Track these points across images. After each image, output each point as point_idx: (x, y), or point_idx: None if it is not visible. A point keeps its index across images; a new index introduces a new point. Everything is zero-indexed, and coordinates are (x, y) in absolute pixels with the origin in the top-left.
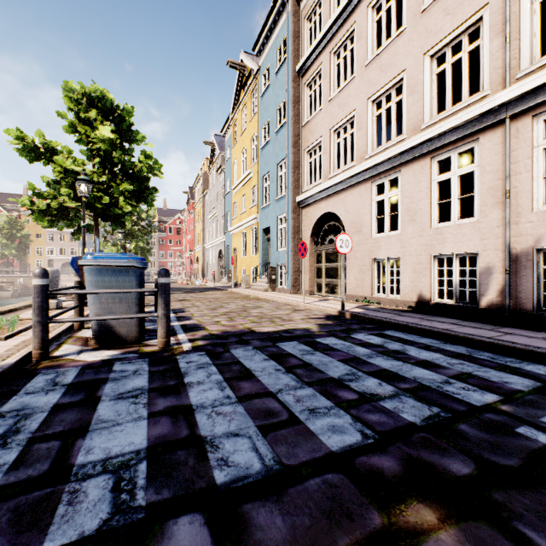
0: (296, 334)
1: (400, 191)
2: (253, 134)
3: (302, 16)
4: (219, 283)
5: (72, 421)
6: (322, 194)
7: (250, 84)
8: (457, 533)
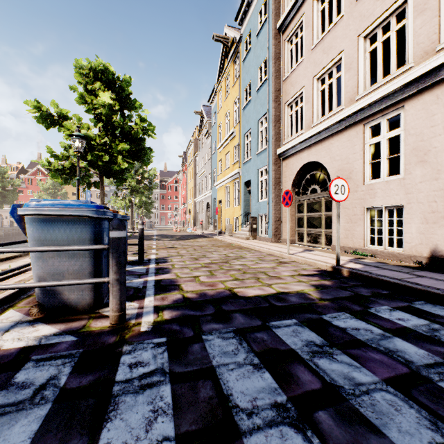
0: (291, 304)
1: (403, 129)
2: (236, 97)
3: None
4: (206, 231)
5: None
6: (304, 144)
7: (233, 52)
8: None
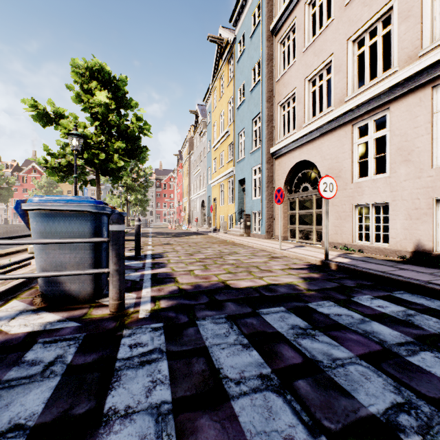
0: (280, 294)
1: (389, 130)
2: (230, 97)
3: None
4: (201, 228)
5: None
6: (296, 144)
7: (227, 53)
8: None
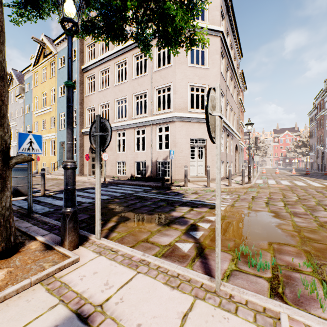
0: (89, 188)
1: (126, 137)
2: (52, 87)
3: (85, 43)
4: None
5: (45, 203)
6: None
7: (50, 57)
8: (119, 200)
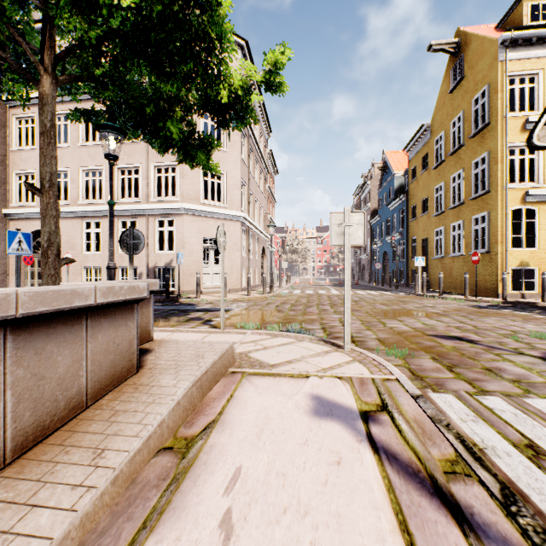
0: None
1: (102, 230)
2: None
3: None
4: None
5: None
6: (36, 215)
7: None
8: None
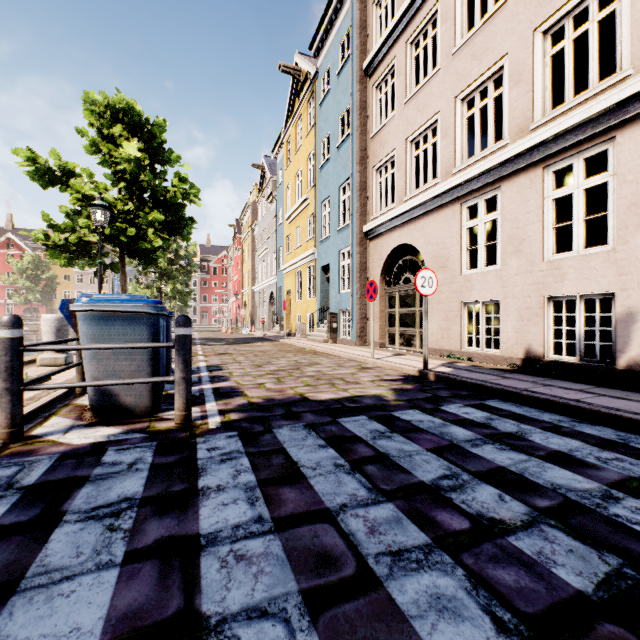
0: (364, 405)
1: (500, 213)
2: (310, 151)
3: (370, 1)
4: (270, 332)
5: None
6: (395, 222)
7: (306, 90)
8: None
